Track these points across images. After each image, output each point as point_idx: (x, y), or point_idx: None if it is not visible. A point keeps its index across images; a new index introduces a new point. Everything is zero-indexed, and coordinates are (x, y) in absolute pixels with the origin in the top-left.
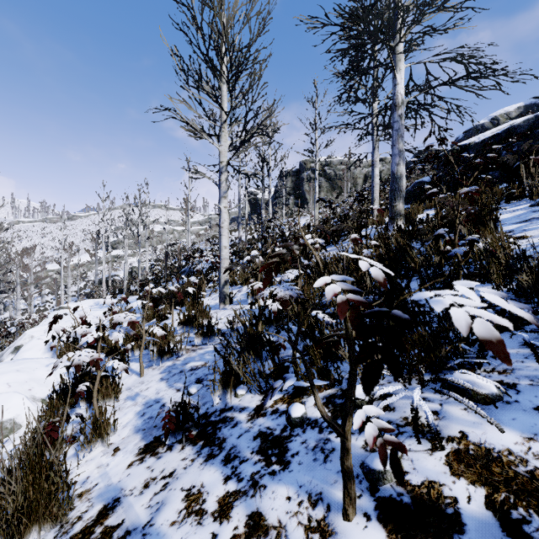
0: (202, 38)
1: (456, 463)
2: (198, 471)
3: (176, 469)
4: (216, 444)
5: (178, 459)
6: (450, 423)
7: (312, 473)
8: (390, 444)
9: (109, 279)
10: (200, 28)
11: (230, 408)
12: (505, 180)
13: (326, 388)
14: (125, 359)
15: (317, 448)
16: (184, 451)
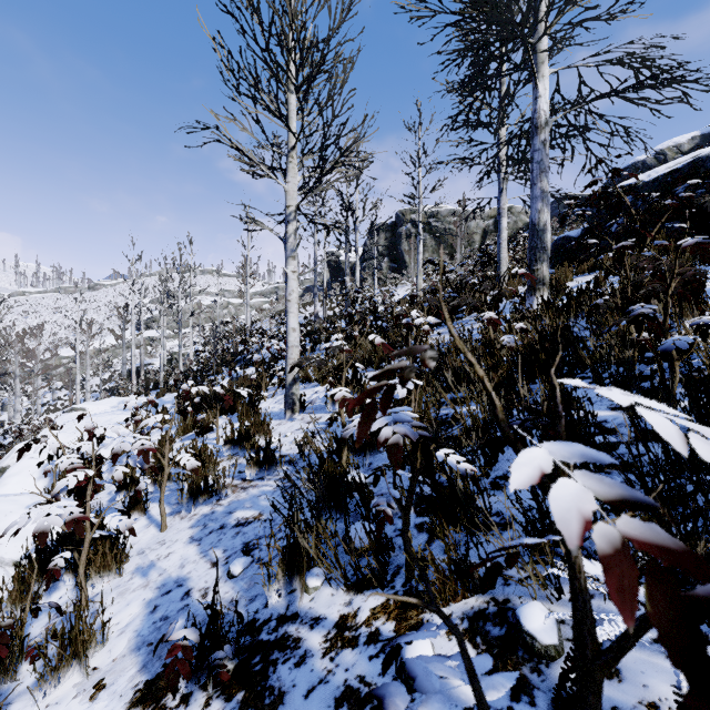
0: (259, 24)
1: None
2: None
3: None
4: (266, 705)
5: None
6: None
7: None
8: None
9: (141, 369)
10: (257, 9)
11: (294, 616)
12: (689, 234)
13: (466, 595)
14: (141, 499)
15: None
16: None
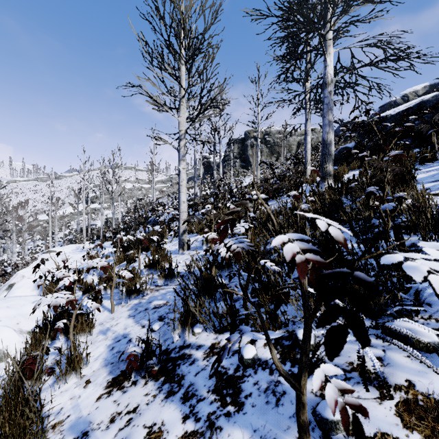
0: (164, 26)
1: (406, 414)
2: (159, 407)
3: (139, 404)
4: (176, 380)
5: (142, 394)
6: (396, 370)
7: (266, 417)
8: (351, 407)
9: (88, 227)
10: (163, 17)
11: (188, 346)
12: (417, 146)
13: (274, 330)
14: (98, 297)
15: (268, 390)
16: (147, 387)
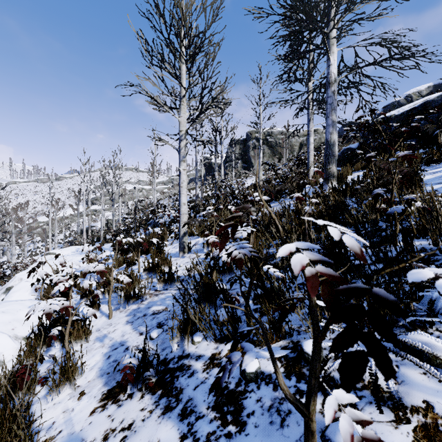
0: (164, 24)
1: (426, 441)
2: (155, 425)
3: (135, 421)
4: (174, 394)
5: (138, 409)
6: (411, 389)
7: (270, 440)
8: None
9: (88, 229)
10: (163, 15)
11: (187, 356)
12: (422, 147)
13: (277, 340)
14: (96, 302)
15: (272, 408)
16: (143, 400)
